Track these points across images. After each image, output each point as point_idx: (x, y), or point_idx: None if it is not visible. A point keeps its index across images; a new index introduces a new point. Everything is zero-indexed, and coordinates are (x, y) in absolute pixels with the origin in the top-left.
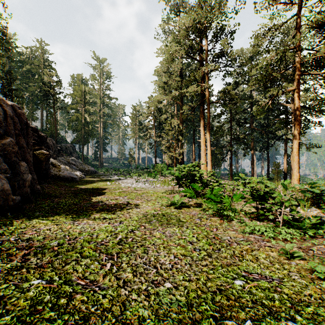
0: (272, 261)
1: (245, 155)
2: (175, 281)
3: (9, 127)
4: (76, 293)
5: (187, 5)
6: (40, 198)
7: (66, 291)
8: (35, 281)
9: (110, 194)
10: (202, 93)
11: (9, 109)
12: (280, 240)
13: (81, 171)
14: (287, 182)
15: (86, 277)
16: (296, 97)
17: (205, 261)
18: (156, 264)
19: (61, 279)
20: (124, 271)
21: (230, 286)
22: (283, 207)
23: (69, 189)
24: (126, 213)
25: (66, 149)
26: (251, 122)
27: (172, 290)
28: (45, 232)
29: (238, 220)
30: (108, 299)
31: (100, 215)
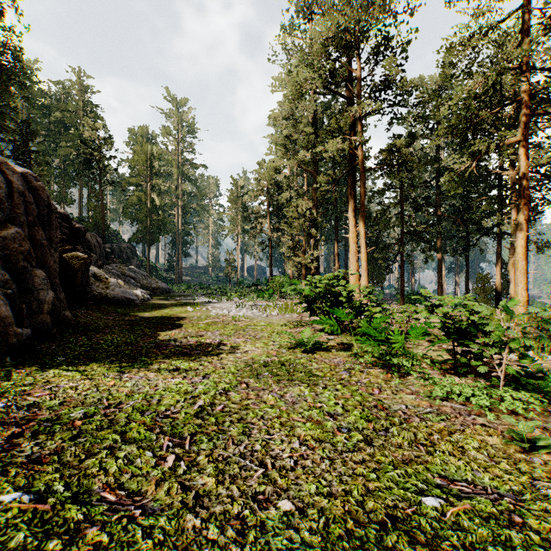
0: (493, 456)
1: (426, 262)
2: (300, 495)
3: (16, 209)
4: (90, 524)
5: (325, 2)
6: (70, 333)
7: (69, 520)
8: (9, 496)
9: (191, 327)
10: (351, 154)
11: (17, 179)
12: (502, 413)
13: (145, 289)
14: (512, 304)
15: (121, 483)
16: (522, 155)
17: (360, 453)
18: (264, 458)
19: (70, 488)
20: (201, 473)
21: (414, 508)
22: (505, 351)
23: (121, 318)
24: (216, 359)
25: (120, 252)
26: (437, 203)
27: (293, 516)
28: (66, 393)
29: (420, 375)
30: (153, 542)
31: (170, 362)
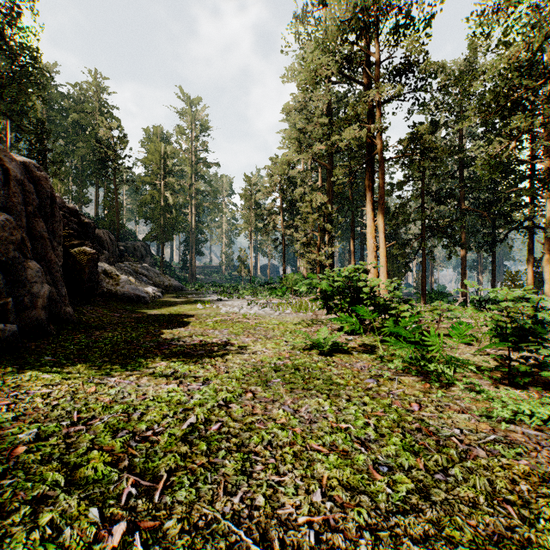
0: None
1: (450, 258)
2: None
3: (13, 198)
4: None
5: None
6: (69, 329)
7: None
8: None
9: (198, 325)
10: (369, 143)
11: (15, 167)
12: None
13: (157, 286)
14: None
15: None
16: None
17: (417, 517)
18: (268, 524)
19: None
20: None
21: None
22: None
23: (128, 315)
24: (221, 361)
25: (134, 250)
26: (461, 197)
27: None
28: (33, 402)
29: (465, 385)
30: None
31: (169, 364)
